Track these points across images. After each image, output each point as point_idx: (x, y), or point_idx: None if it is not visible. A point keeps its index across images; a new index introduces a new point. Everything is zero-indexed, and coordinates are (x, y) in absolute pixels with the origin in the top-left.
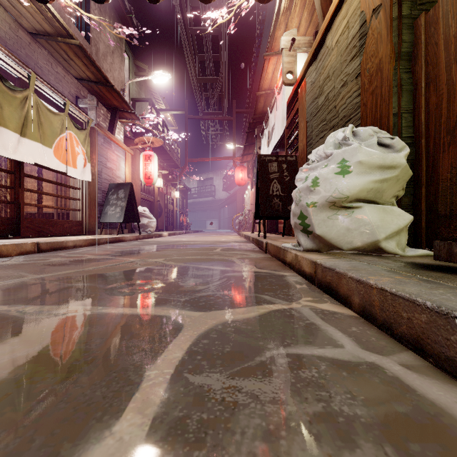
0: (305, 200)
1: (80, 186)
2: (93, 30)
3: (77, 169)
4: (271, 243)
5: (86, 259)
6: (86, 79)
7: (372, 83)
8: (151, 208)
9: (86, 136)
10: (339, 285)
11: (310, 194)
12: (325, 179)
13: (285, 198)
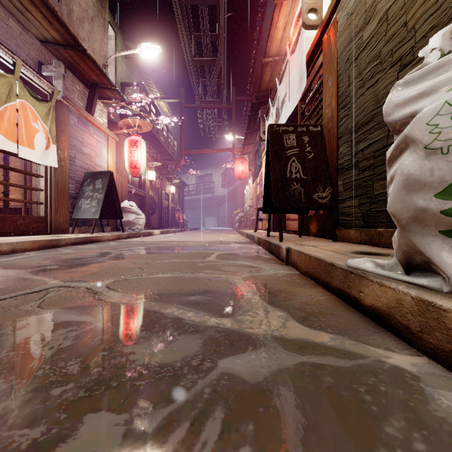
0: None
1: (43, 172)
2: None
3: (35, 150)
4: (300, 250)
5: None
6: (52, 42)
7: None
8: (142, 203)
9: (50, 111)
10: None
11: None
12: None
13: (308, 182)
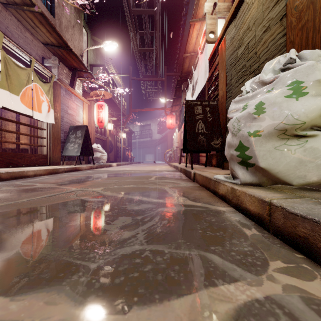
0: (246, 129)
1: (45, 127)
2: (56, 7)
3: (42, 113)
4: (199, 173)
5: (32, 188)
6: (51, 44)
7: (301, 19)
8: (104, 145)
9: (50, 88)
10: None
11: (252, 122)
12: (273, 104)
13: (208, 135)
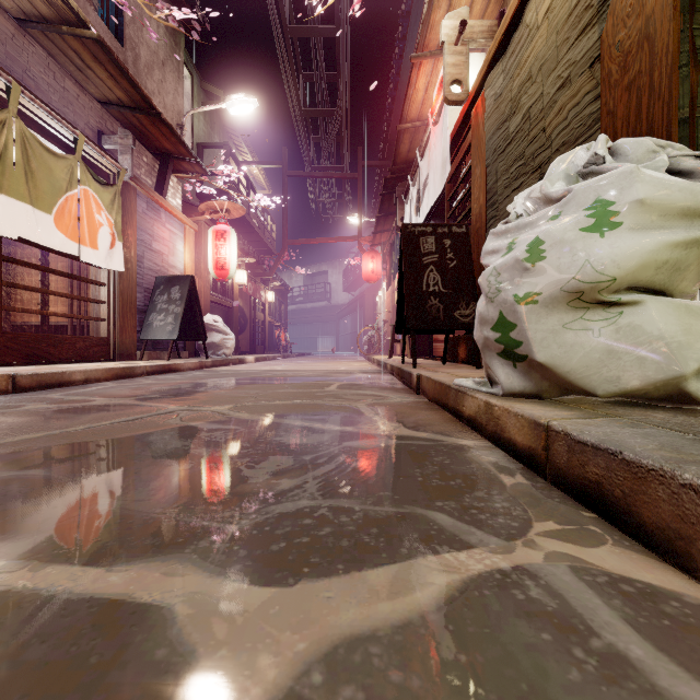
0: (511, 289)
1: (105, 279)
2: (128, 24)
3: (98, 251)
4: (428, 376)
5: (89, 406)
6: (116, 103)
7: (628, 69)
8: (229, 317)
9: (115, 197)
10: (637, 496)
11: (522, 277)
12: (560, 243)
13: (449, 297)
